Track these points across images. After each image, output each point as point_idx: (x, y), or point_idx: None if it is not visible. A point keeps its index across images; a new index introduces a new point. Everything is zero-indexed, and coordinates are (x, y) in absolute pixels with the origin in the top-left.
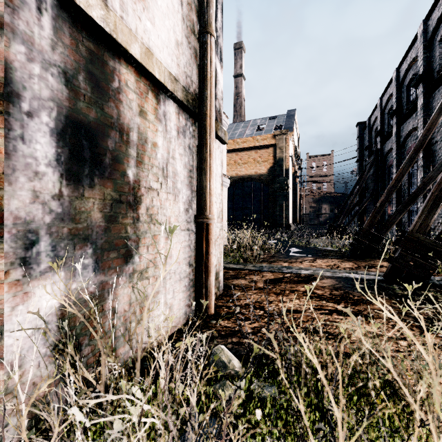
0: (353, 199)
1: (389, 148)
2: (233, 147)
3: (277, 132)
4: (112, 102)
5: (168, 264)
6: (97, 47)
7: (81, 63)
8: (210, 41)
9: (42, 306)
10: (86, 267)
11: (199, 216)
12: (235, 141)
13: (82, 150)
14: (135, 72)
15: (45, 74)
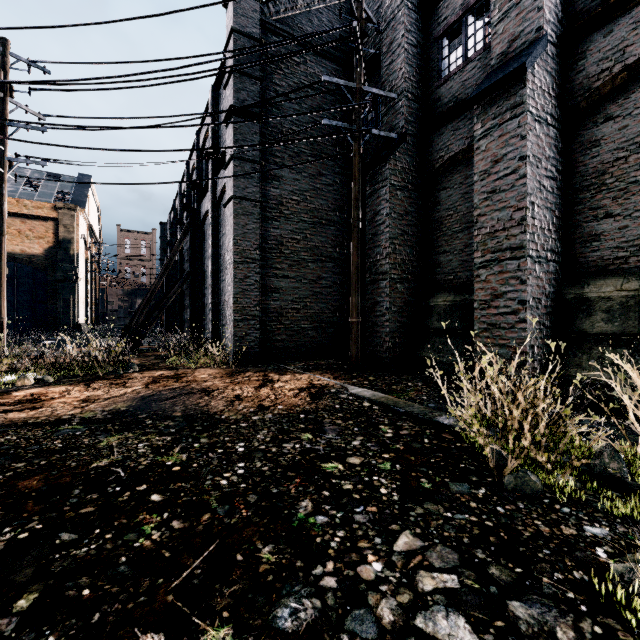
0: None
1: None
2: None
3: (61, 205)
4: None
5: None
6: None
7: None
8: (4, 240)
9: None
10: None
11: None
12: None
13: None
14: None
15: None
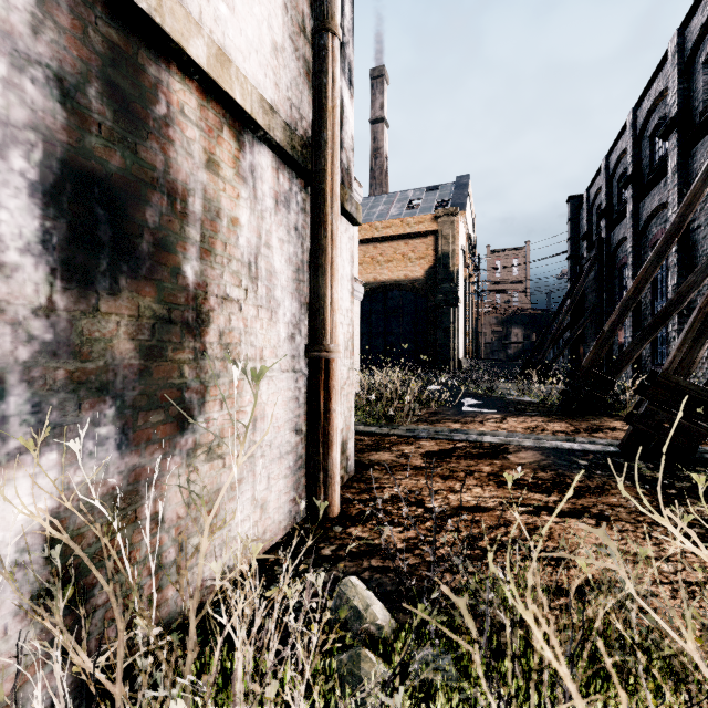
0: (562, 319)
1: (621, 236)
2: (370, 235)
3: (441, 212)
4: (155, 141)
5: (259, 430)
6: (124, 39)
7: (94, 65)
8: (332, 46)
9: (12, 520)
10: (103, 442)
11: (314, 347)
12: (373, 225)
13: (95, 225)
14: (199, 91)
15: (18, 79)
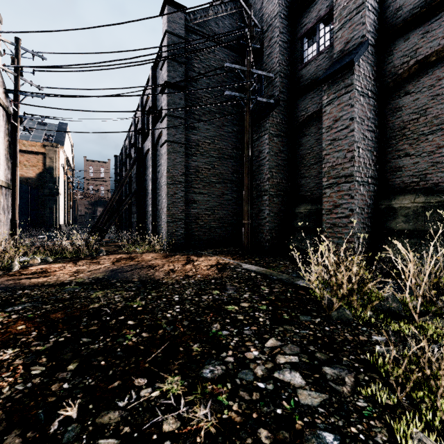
0: None
1: None
2: None
3: (48, 144)
4: None
5: (4, 234)
6: None
7: None
8: (17, 169)
9: None
10: None
11: (13, 220)
12: None
13: None
14: None
15: None
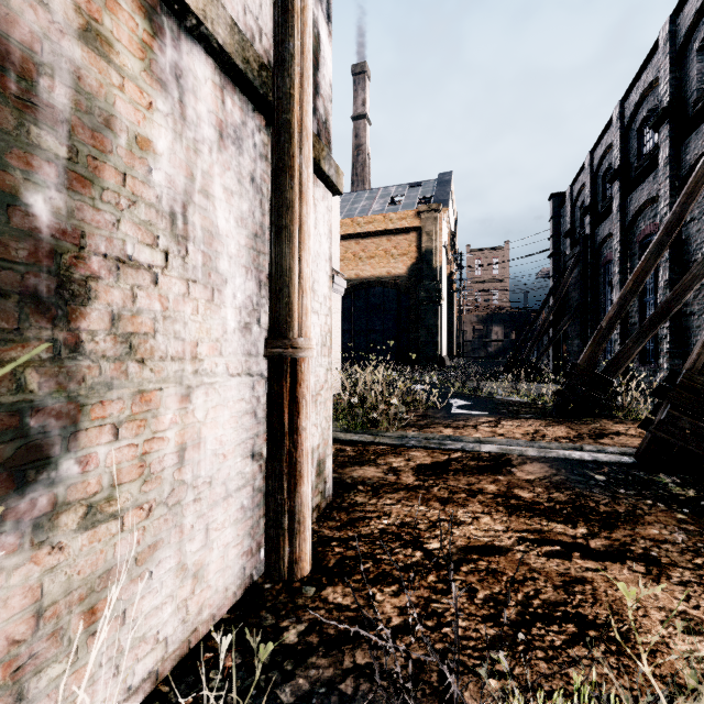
0: (547, 316)
1: (606, 233)
2: (352, 231)
3: (424, 208)
4: None
5: (191, 463)
6: None
7: None
8: None
9: None
10: None
11: (275, 341)
12: (355, 220)
13: None
14: None
15: None
